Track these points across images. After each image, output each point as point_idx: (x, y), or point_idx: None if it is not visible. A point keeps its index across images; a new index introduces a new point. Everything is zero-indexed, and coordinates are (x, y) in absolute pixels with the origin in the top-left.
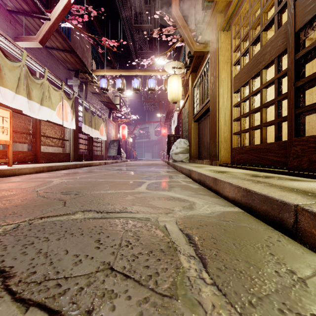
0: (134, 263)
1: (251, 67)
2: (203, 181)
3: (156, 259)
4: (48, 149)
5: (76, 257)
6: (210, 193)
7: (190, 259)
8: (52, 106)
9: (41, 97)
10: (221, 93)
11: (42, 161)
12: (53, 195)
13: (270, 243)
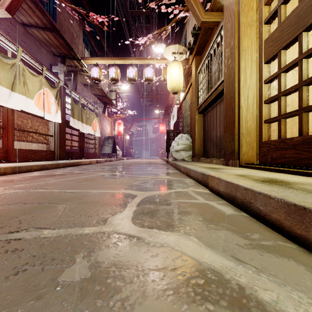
0: None
1: (306, 10)
2: (242, 201)
3: None
4: (31, 146)
5: None
6: (282, 240)
7: None
8: (28, 94)
9: (12, 81)
10: (242, 67)
11: (16, 160)
12: None
13: None
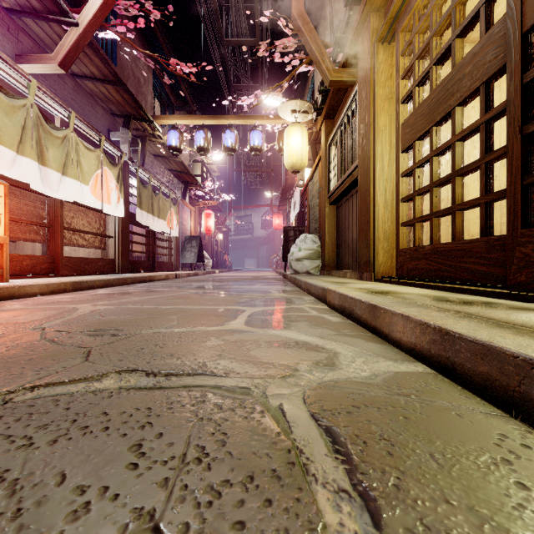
0: (210, 513)
1: (435, 104)
2: (349, 310)
3: (263, 500)
4: (78, 252)
5: (80, 495)
6: (364, 332)
7: (340, 502)
8: (82, 178)
9: (64, 161)
10: (378, 153)
11: (66, 273)
12: (70, 337)
13: (510, 453)
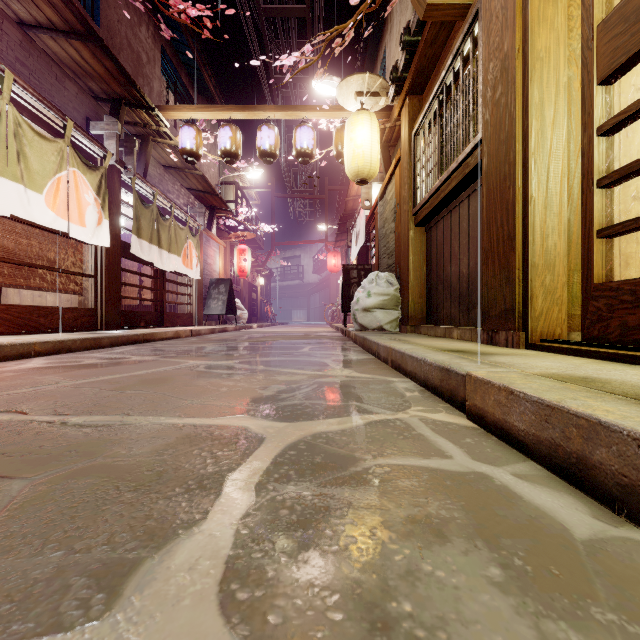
0: None
1: None
2: (628, 486)
3: None
4: (44, 299)
5: None
6: None
7: None
8: (29, 180)
9: None
10: (535, 102)
11: (0, 330)
12: None
13: None
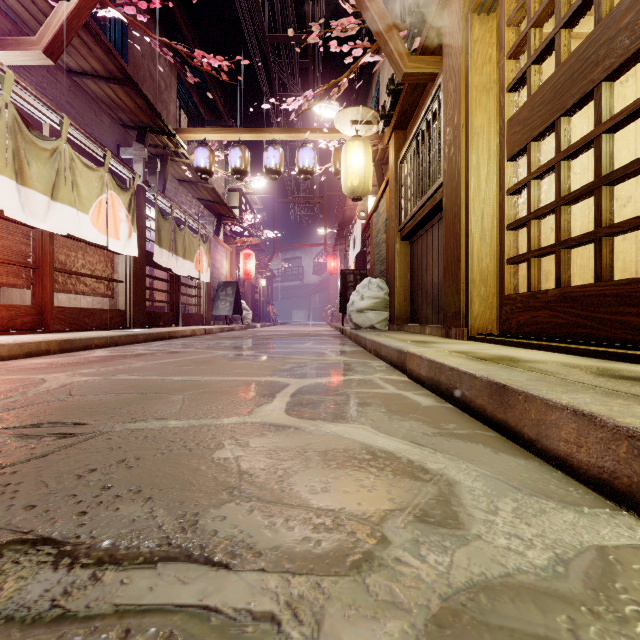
0: None
1: (564, 83)
2: (447, 388)
3: None
4: (79, 302)
5: None
6: (482, 430)
7: None
8: (80, 204)
9: (53, 181)
10: (473, 164)
11: (58, 328)
12: None
13: None
